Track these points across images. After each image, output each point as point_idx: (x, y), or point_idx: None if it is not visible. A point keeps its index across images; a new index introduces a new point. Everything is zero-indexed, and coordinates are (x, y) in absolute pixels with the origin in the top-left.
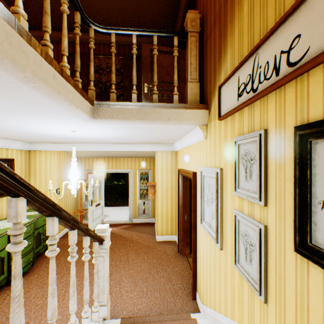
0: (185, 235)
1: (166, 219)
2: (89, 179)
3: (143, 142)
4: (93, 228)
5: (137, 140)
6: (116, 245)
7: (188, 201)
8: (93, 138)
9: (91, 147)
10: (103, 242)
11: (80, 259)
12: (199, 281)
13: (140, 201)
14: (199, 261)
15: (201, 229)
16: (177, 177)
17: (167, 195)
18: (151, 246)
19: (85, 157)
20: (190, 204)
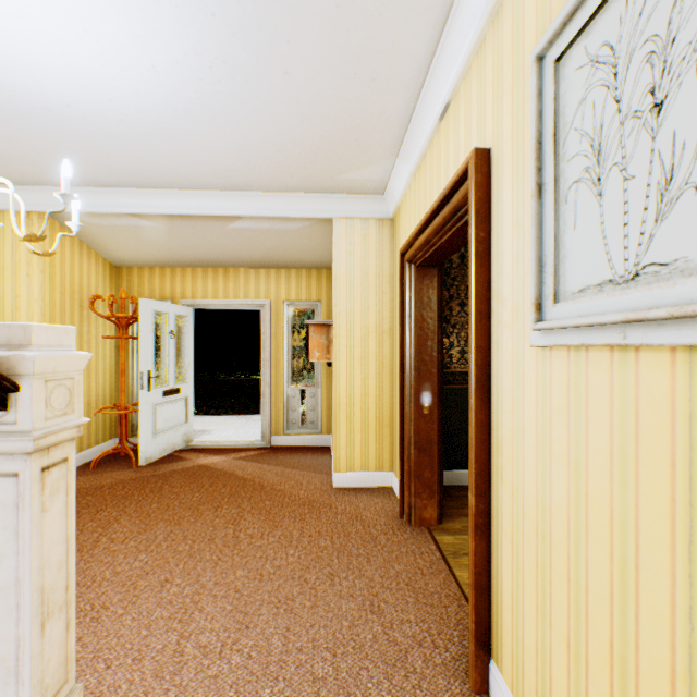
0: (423, 460)
1: (362, 423)
2: (141, 312)
3: (287, 163)
4: (156, 454)
5: (269, 148)
6: (211, 497)
7: (432, 351)
8: (110, 111)
9: (137, 200)
10: (6, 397)
11: (80, 534)
12: (508, 616)
13: (292, 388)
14: (508, 527)
15: (529, 370)
16: (396, 294)
17: (367, 351)
18: (316, 501)
19: (141, 263)
20: (440, 361)
